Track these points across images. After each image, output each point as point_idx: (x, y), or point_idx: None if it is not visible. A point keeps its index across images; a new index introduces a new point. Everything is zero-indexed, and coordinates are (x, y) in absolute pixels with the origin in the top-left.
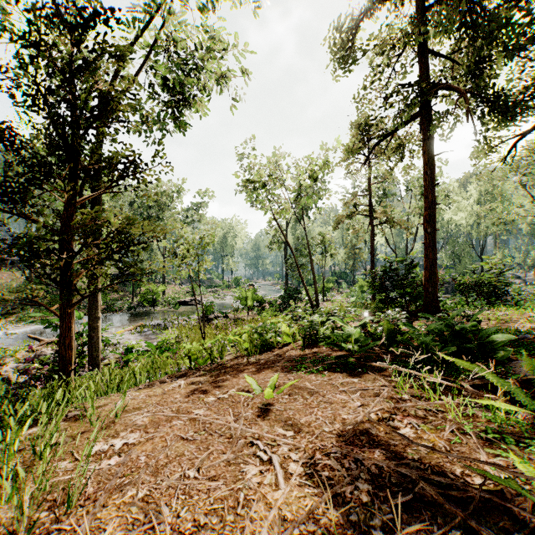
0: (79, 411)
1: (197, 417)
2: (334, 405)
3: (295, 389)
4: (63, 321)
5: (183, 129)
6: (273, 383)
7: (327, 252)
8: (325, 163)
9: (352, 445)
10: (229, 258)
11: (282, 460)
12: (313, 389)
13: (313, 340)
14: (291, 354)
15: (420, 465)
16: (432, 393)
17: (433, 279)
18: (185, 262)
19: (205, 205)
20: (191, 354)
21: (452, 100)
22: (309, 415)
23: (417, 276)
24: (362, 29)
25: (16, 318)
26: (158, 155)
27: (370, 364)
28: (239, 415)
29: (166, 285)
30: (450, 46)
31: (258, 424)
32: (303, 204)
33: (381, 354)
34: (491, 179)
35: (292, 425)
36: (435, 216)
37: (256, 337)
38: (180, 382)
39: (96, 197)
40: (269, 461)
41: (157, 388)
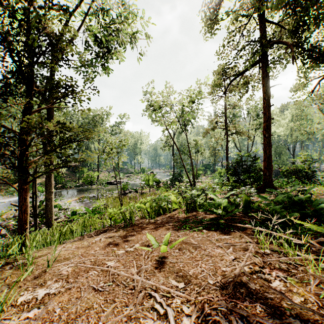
0: (20, 262)
1: (108, 269)
2: (214, 258)
3: (183, 244)
4: (21, 194)
5: (108, 73)
6: (167, 239)
7: (198, 152)
8: (199, 92)
9: (234, 298)
10: (138, 156)
11: (176, 313)
12: (197, 245)
13: (193, 207)
14: (178, 217)
15: (300, 322)
16: (291, 250)
17: (269, 167)
18: (109, 156)
19: (123, 123)
20: (111, 216)
21: (280, 53)
22: (195, 267)
23: (258, 165)
24: (223, 7)
25: (5, 193)
26: (87, 80)
27: (236, 224)
28: (141, 266)
29: (100, 172)
30: (280, 16)
31: (156, 275)
32: (185, 118)
33: (241, 217)
34: (299, 107)
35: (183, 276)
36: (270, 126)
37: (154, 205)
38: (101, 237)
39: (50, 114)
40: (165, 315)
41: (85, 241)
